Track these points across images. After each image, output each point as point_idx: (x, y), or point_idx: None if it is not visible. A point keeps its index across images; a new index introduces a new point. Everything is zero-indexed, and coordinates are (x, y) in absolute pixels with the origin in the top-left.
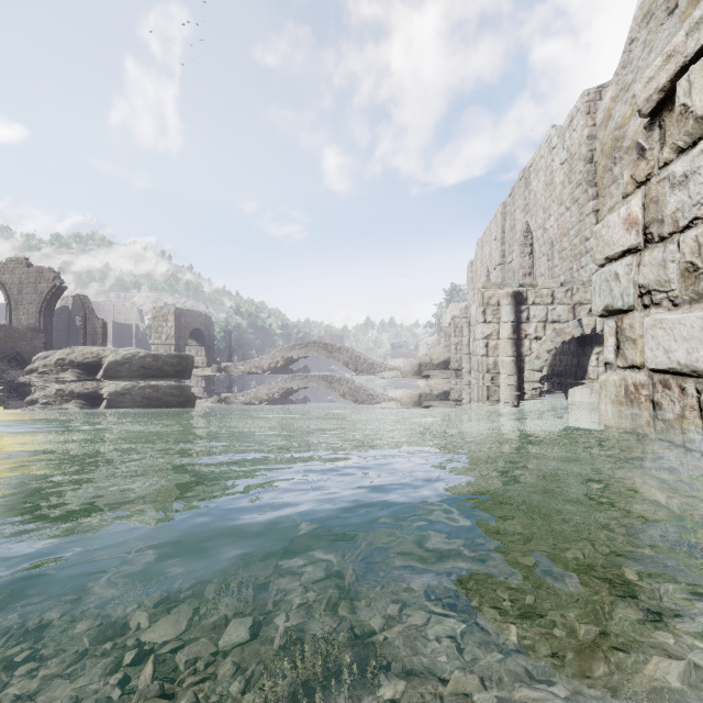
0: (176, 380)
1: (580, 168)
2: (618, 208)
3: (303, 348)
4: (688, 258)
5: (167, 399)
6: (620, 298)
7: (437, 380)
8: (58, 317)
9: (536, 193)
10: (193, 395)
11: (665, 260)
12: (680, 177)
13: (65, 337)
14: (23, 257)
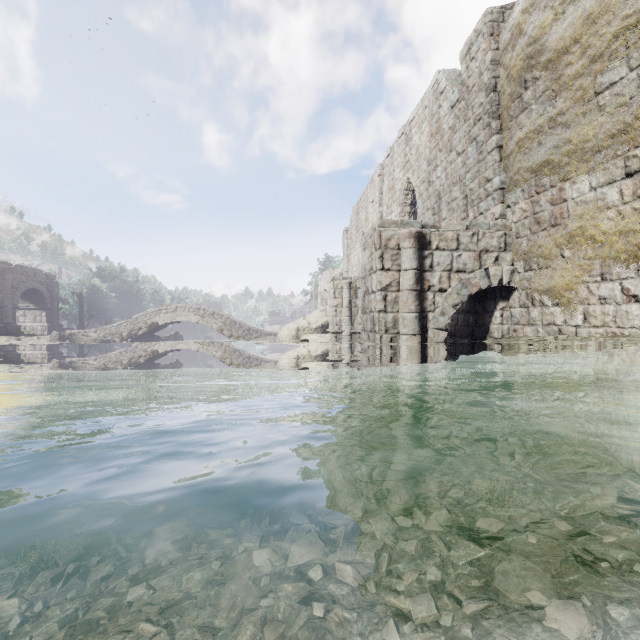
0: None
1: (480, 100)
2: None
3: (171, 313)
4: None
5: None
6: None
7: (317, 344)
8: None
9: (419, 147)
10: None
11: None
12: None
13: None
14: None
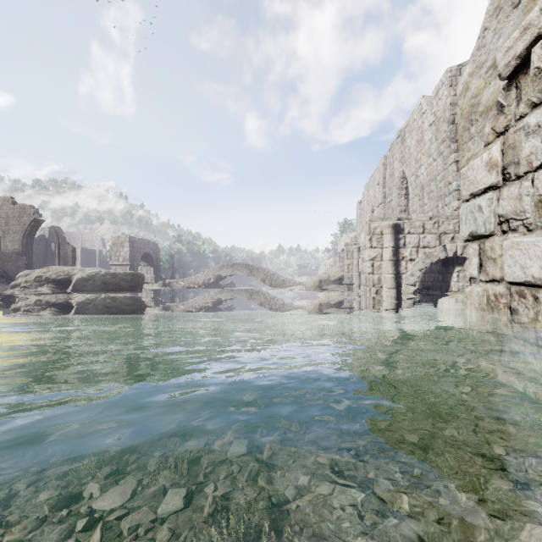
0: (130, 293)
1: (444, 128)
2: (481, 154)
3: (230, 268)
4: (541, 192)
5: (123, 307)
6: (482, 225)
7: (334, 293)
8: (38, 244)
9: (410, 148)
10: (144, 305)
11: (520, 194)
12: (534, 127)
13: (43, 260)
14: (9, 196)
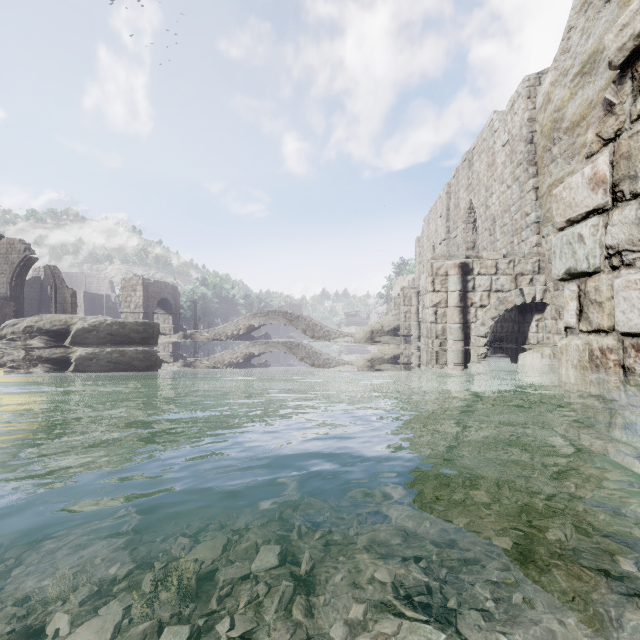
0: (142, 346)
1: (521, 149)
2: (581, 168)
3: (264, 317)
4: None
5: (134, 364)
6: (584, 260)
7: (388, 346)
8: (30, 287)
9: (479, 174)
10: (159, 361)
11: (639, 218)
12: None
13: (37, 306)
14: None
